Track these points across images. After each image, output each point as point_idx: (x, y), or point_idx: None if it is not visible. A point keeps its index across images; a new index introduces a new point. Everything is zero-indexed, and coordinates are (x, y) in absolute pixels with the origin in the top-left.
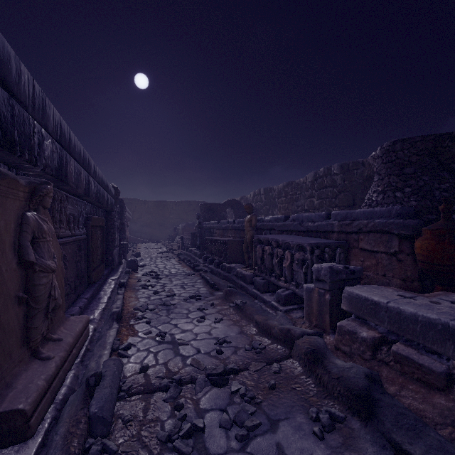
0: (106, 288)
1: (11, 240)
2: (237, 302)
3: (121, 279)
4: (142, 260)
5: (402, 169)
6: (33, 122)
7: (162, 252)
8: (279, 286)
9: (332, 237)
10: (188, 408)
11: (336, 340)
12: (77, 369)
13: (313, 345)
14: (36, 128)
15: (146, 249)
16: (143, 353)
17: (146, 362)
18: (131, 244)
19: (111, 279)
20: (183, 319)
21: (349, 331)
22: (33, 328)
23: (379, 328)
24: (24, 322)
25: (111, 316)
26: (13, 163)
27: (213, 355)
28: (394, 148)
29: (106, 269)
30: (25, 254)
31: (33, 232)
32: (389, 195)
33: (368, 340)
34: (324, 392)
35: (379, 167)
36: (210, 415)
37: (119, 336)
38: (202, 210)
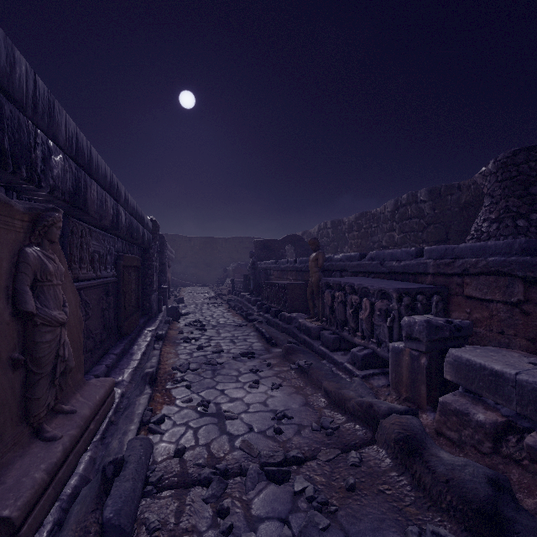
0: (140, 342)
1: (3, 284)
2: (299, 363)
3: (160, 330)
4: (186, 307)
5: (526, 188)
6: (34, 129)
7: (209, 298)
8: (354, 343)
9: (425, 281)
10: (236, 514)
11: (438, 421)
12: (94, 449)
13: (407, 429)
14: (39, 137)
15: (190, 293)
16: (180, 429)
17: (182, 443)
18: (174, 288)
19: (147, 330)
20: (232, 383)
21: (457, 411)
22: (34, 399)
23: (503, 408)
24: (22, 391)
25: (143, 377)
26: (9, 183)
27: (270, 436)
28: (515, 160)
29: (143, 317)
30: (22, 302)
31: (33, 273)
32: (507, 225)
33: (487, 425)
34: (426, 499)
35: (491, 187)
36: (266, 527)
37: (151, 404)
38: (257, 247)
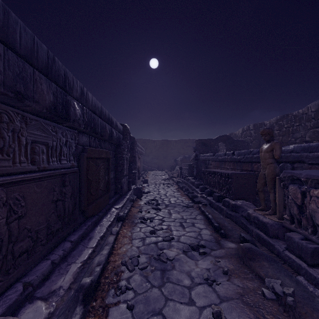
0: (104, 222)
1: None
2: (276, 289)
3: (124, 208)
4: (148, 186)
5: None
6: None
7: (165, 179)
8: None
9: None
10: None
11: None
12: None
13: None
14: None
15: (153, 175)
16: None
17: None
18: (144, 172)
19: (115, 208)
20: (184, 307)
21: None
22: None
23: None
24: None
25: (75, 293)
26: None
27: None
28: None
29: (115, 196)
30: None
31: None
32: None
33: None
34: None
35: None
36: None
37: None
38: (197, 144)
